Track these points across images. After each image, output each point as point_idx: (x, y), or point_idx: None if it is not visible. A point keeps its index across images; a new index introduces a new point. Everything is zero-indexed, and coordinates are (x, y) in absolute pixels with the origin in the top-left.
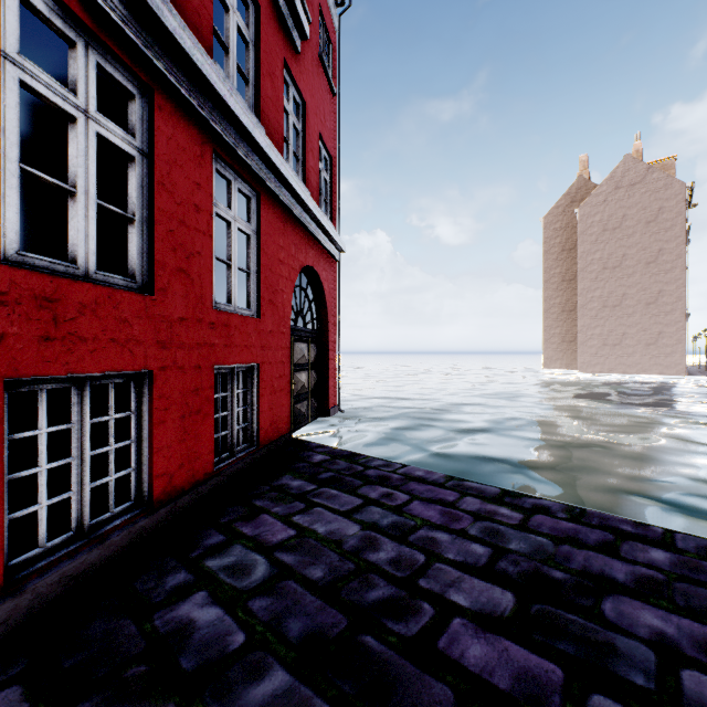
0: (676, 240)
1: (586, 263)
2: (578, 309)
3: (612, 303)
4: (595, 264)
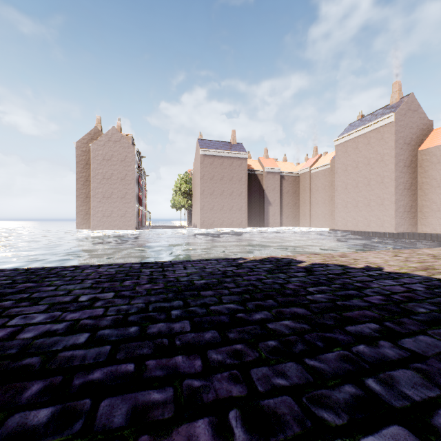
0: (132, 171)
1: (95, 174)
2: (91, 197)
3: (107, 196)
4: (100, 175)
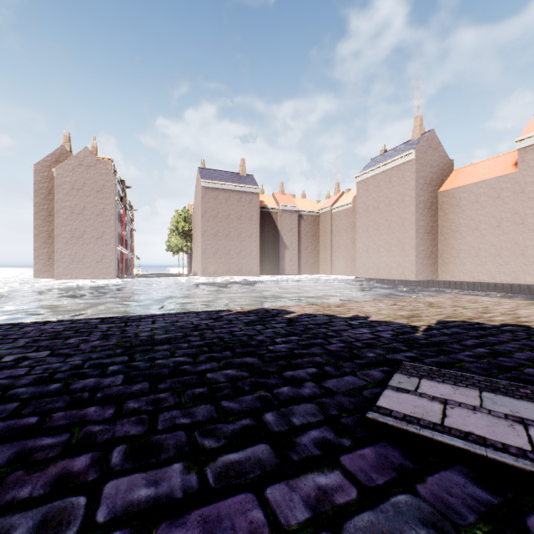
0: (112, 205)
1: (61, 207)
2: (55, 237)
3: (78, 235)
4: (68, 209)
